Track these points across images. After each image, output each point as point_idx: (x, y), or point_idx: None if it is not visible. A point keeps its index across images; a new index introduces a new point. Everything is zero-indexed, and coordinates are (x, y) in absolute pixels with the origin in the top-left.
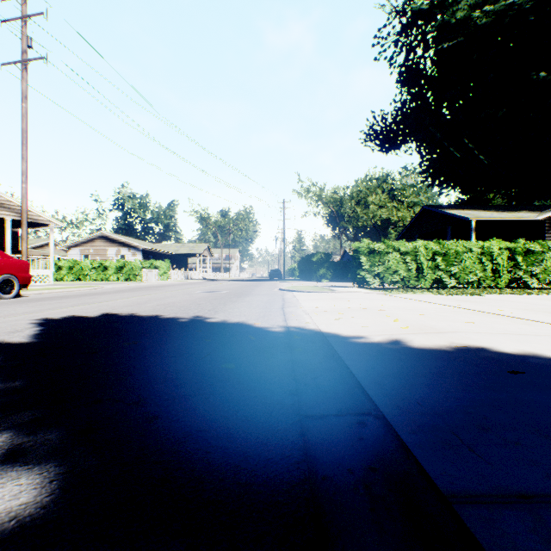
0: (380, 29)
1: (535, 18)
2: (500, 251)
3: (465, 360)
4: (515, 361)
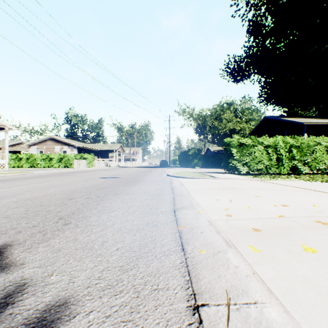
0: None
1: None
2: None
3: None
4: None
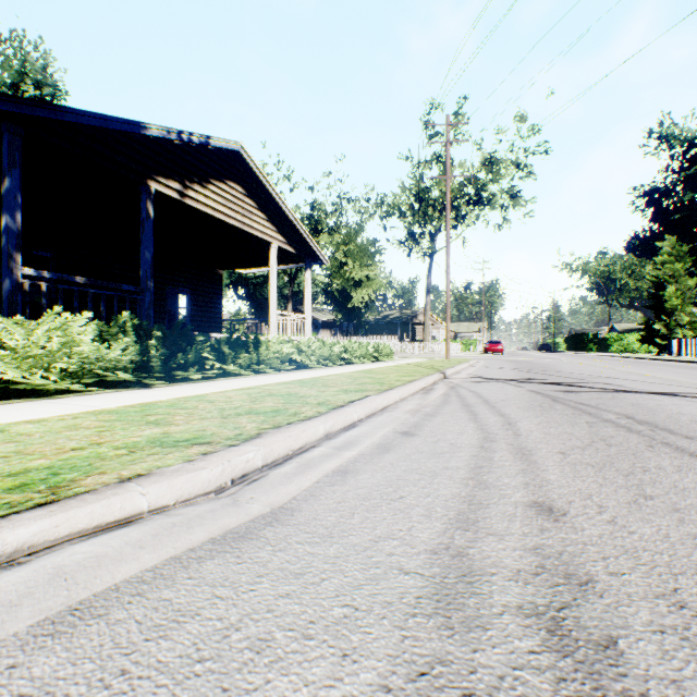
0: (632, 201)
1: None
2: None
3: None
4: None
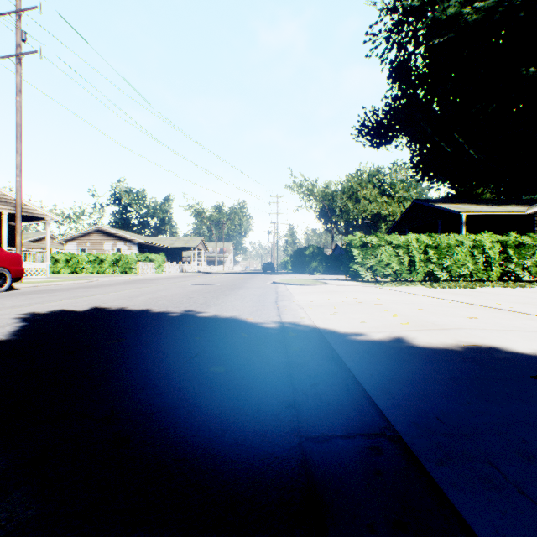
0: (371, 26)
1: (524, 15)
2: (492, 244)
3: (479, 362)
4: (535, 363)
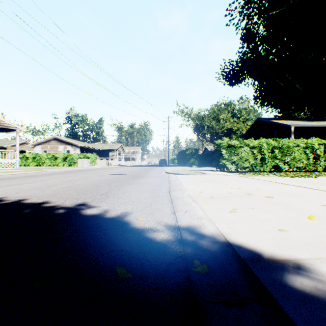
0: (230, 4)
1: None
2: (319, 146)
3: None
4: None
